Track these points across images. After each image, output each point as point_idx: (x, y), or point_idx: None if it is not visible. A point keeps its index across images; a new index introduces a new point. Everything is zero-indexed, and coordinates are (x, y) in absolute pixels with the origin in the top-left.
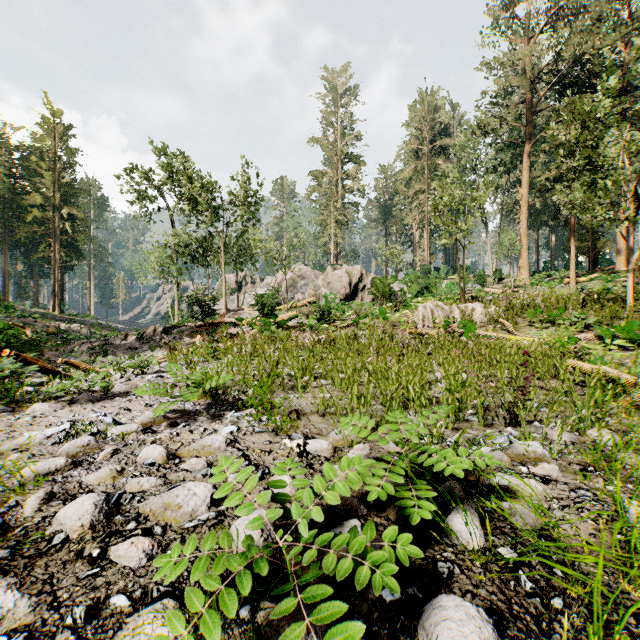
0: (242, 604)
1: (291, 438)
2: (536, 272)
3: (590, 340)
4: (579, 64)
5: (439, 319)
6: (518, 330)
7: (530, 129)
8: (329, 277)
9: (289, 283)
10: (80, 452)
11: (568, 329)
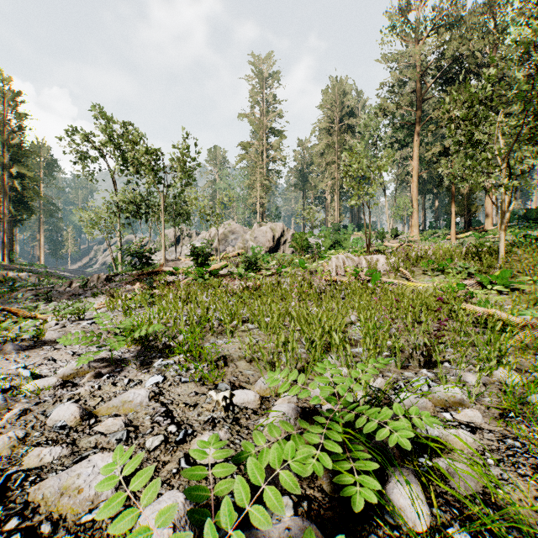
0: None
1: (218, 389)
2: (424, 230)
3: (473, 286)
4: (458, 62)
5: (349, 268)
6: (414, 277)
7: (420, 113)
8: (256, 232)
9: (221, 237)
10: None
11: (455, 277)
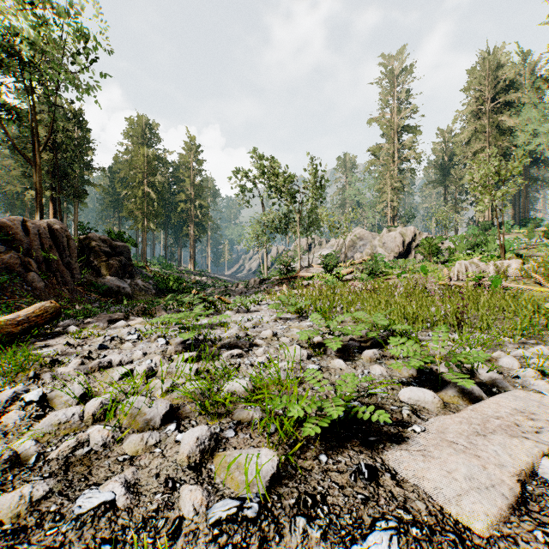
0: (316, 348)
1: None
2: None
3: None
4: None
5: (472, 274)
6: None
7: None
8: (384, 238)
9: (349, 244)
10: (255, 324)
11: None
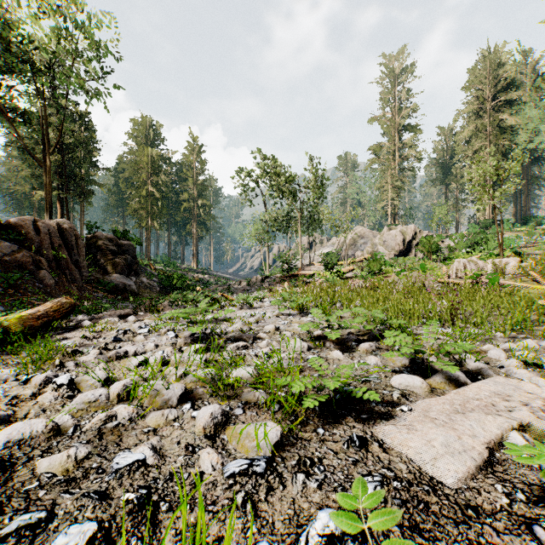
0: (316, 341)
1: None
2: None
3: None
4: None
5: (470, 272)
6: None
7: None
8: (384, 236)
9: (350, 242)
10: (258, 320)
11: None
